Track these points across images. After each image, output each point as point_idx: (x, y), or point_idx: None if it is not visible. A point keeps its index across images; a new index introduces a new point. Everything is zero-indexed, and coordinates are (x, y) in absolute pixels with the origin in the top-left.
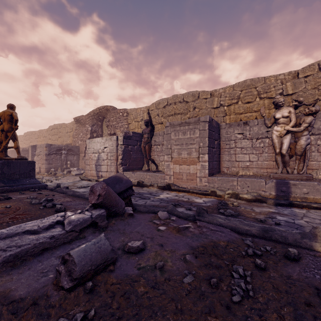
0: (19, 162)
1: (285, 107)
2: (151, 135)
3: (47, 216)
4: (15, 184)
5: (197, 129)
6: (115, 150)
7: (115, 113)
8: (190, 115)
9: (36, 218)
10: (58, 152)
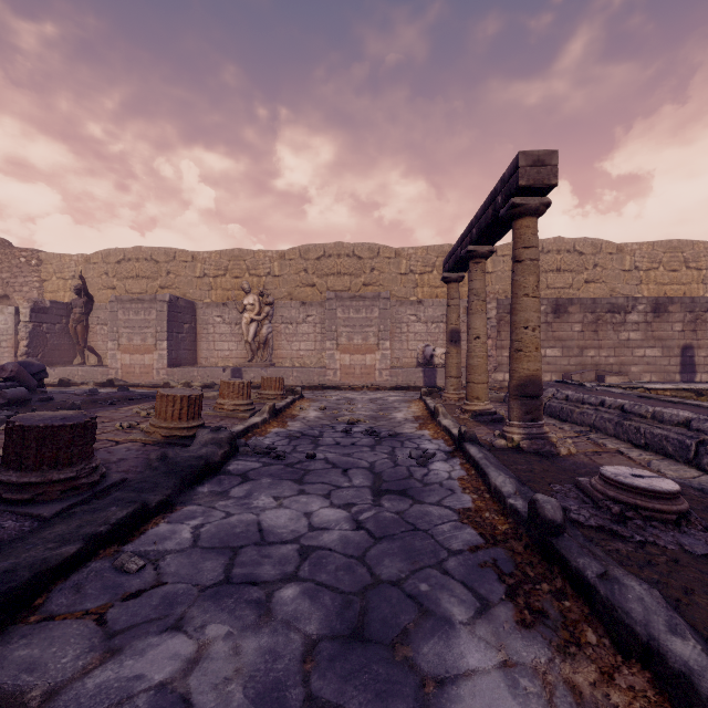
0: None
1: (252, 293)
2: (87, 310)
3: None
4: None
5: (154, 309)
6: (12, 331)
7: (7, 255)
8: (162, 282)
9: None
10: None
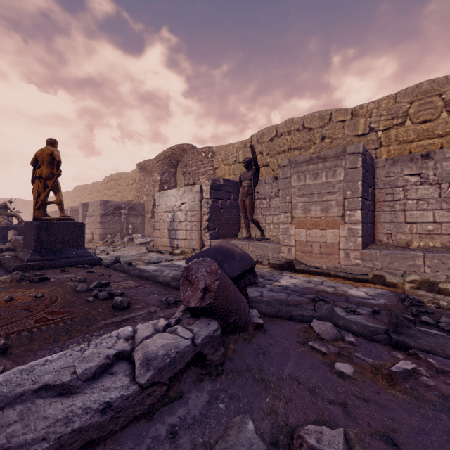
0: (63, 224)
1: None
2: (254, 183)
3: (99, 319)
4: (57, 256)
5: (340, 168)
6: (197, 207)
7: (194, 153)
8: (315, 150)
9: (80, 322)
10: (117, 211)
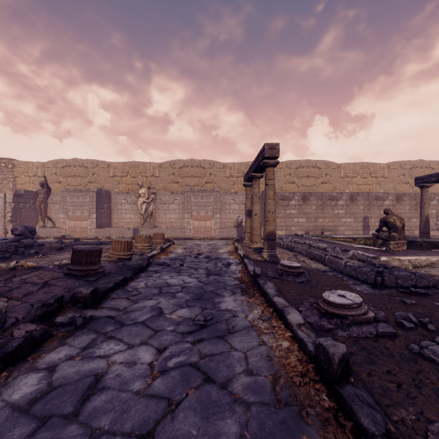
0: None
1: (144, 187)
2: (47, 196)
3: None
4: None
5: (88, 196)
6: (2, 208)
7: None
8: (89, 179)
9: None
10: None
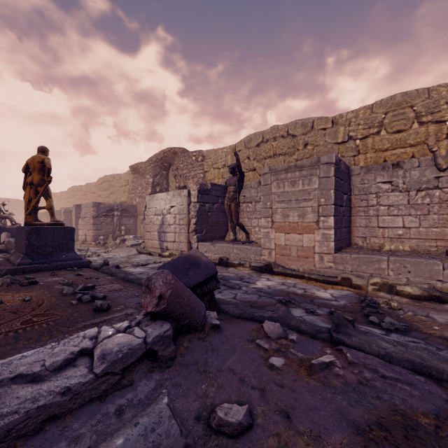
0: (53, 229)
1: None
2: (239, 188)
3: (79, 321)
4: (47, 260)
5: (315, 176)
6: (185, 211)
7: (185, 157)
8: (298, 156)
9: (62, 323)
10: (110, 213)
